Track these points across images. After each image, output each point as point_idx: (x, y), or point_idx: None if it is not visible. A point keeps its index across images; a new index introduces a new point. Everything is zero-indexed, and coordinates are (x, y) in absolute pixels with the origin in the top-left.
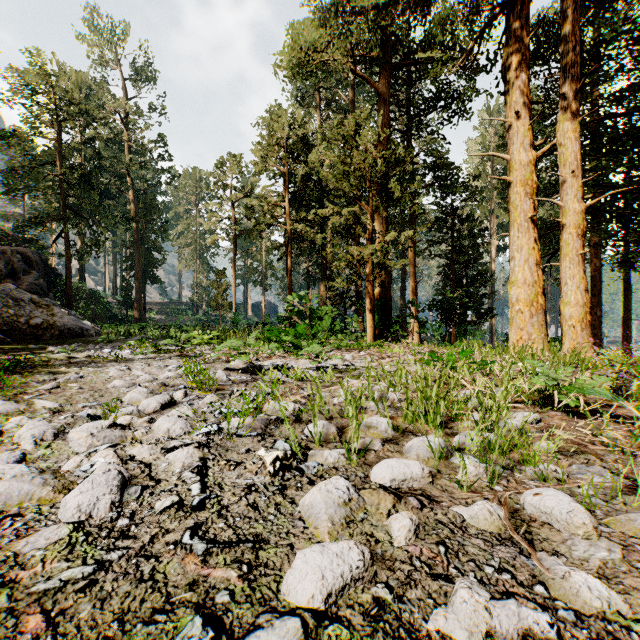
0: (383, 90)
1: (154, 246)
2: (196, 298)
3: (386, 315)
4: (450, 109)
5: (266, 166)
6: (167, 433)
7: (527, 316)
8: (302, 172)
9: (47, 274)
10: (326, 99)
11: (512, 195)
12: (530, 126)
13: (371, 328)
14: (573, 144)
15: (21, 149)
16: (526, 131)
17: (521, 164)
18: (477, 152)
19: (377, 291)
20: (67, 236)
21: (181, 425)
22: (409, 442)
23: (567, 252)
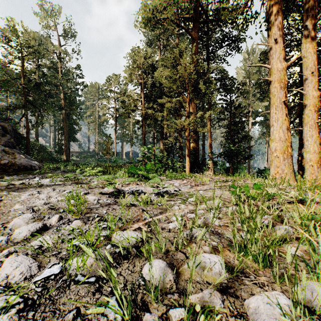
0: (194, 35)
1: (74, 122)
2: (96, 149)
3: (196, 158)
4: (231, 46)
5: (131, 79)
6: (6, 280)
7: (281, 159)
8: (150, 82)
9: (16, 136)
10: (163, 44)
11: (272, 89)
12: (283, 47)
13: (188, 166)
14: (312, 56)
15: (1, 70)
16: (281, 50)
17: (278, 70)
18: (241, 74)
19: (191, 145)
20: (27, 116)
21: (23, 268)
22: (252, 300)
23: (307, 121)
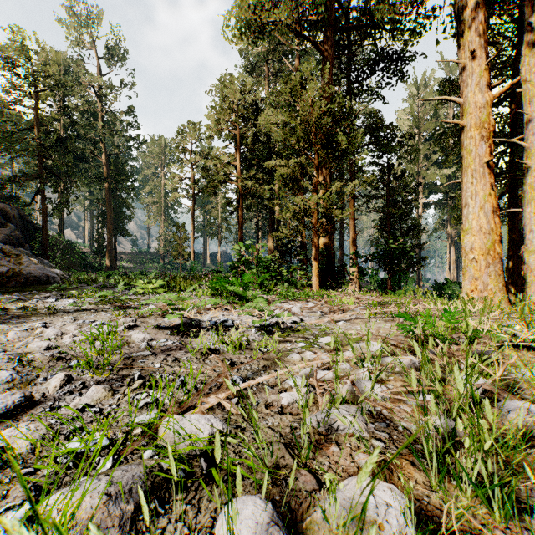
0: (327, 52)
1: (124, 203)
2: (161, 249)
3: (330, 264)
4: (389, 70)
5: (219, 129)
6: None
7: (483, 265)
8: (252, 135)
9: (25, 227)
10: (273, 69)
11: (465, 140)
12: (486, 66)
13: (316, 276)
14: None
15: None
16: (482, 71)
17: (476, 106)
18: (406, 121)
19: (321, 241)
20: (43, 193)
21: None
22: None
23: (531, 197)
